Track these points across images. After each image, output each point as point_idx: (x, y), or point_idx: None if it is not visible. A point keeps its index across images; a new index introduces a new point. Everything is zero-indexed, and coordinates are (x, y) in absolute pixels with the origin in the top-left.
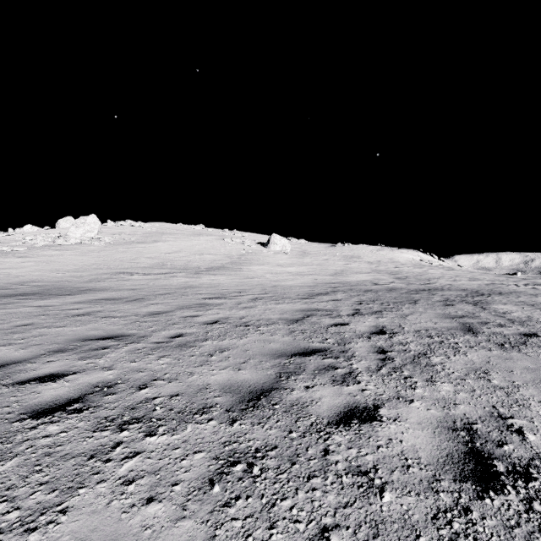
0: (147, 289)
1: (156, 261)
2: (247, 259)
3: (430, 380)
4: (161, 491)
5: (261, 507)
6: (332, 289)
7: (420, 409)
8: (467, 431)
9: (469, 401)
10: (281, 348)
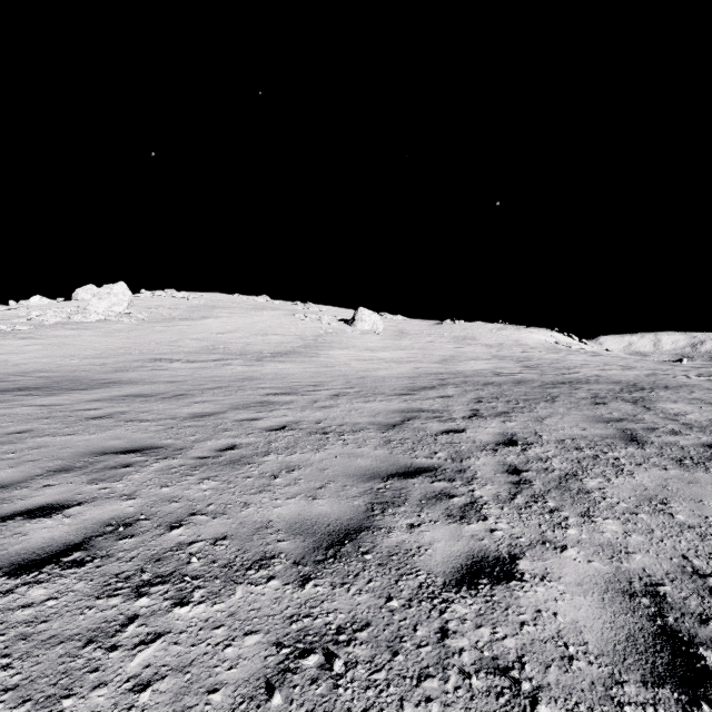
0: (191, 382)
1: (205, 344)
2: (325, 342)
3: (587, 515)
4: (191, 703)
5: None
6: (440, 382)
7: (578, 561)
8: (651, 597)
9: (648, 549)
10: (373, 466)
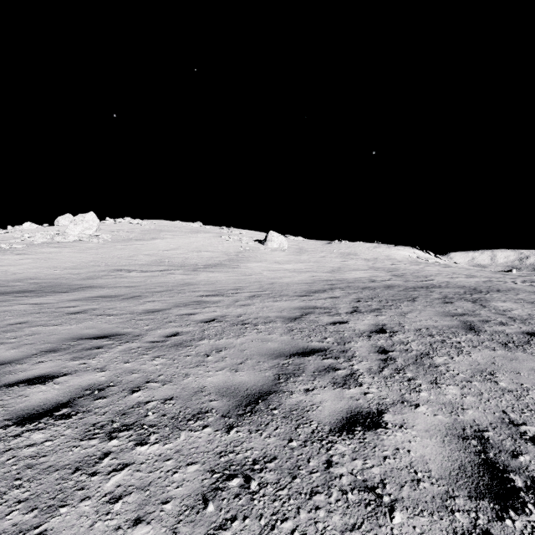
0: (144, 286)
1: (154, 258)
2: (244, 257)
3: (435, 383)
4: (150, 510)
5: (259, 530)
6: (330, 286)
7: (427, 414)
8: (478, 439)
9: (477, 406)
10: (280, 348)
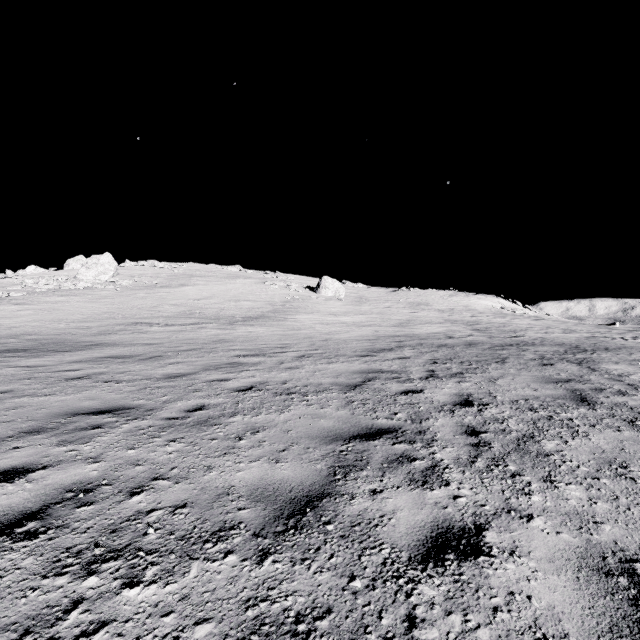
0: (168, 344)
1: (182, 309)
2: (292, 307)
3: (549, 480)
4: None
5: None
6: (397, 344)
7: (546, 532)
8: (628, 576)
9: (616, 518)
10: (336, 427)
